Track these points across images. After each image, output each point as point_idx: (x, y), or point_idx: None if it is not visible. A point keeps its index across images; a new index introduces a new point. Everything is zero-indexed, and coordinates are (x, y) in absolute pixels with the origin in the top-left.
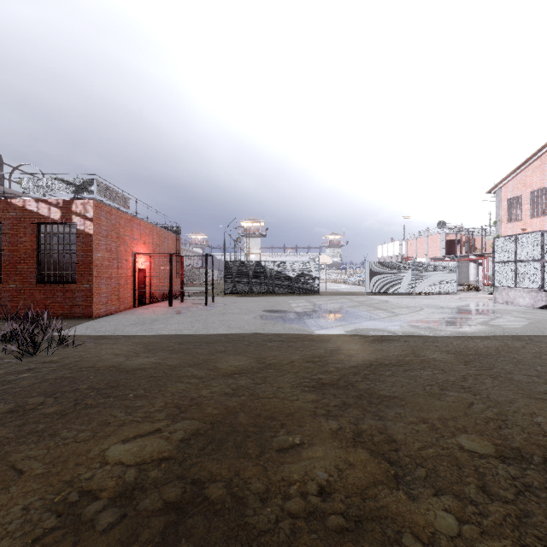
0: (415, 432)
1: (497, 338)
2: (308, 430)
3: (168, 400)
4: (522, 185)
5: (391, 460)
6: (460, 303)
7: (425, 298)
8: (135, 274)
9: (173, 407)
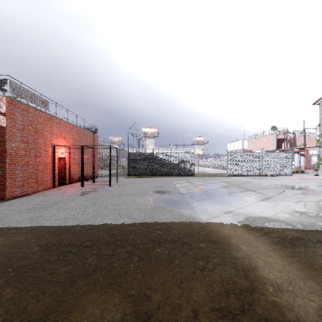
0: None
1: None
2: None
3: None
4: None
5: None
6: (306, 184)
7: (273, 179)
8: (54, 162)
9: None
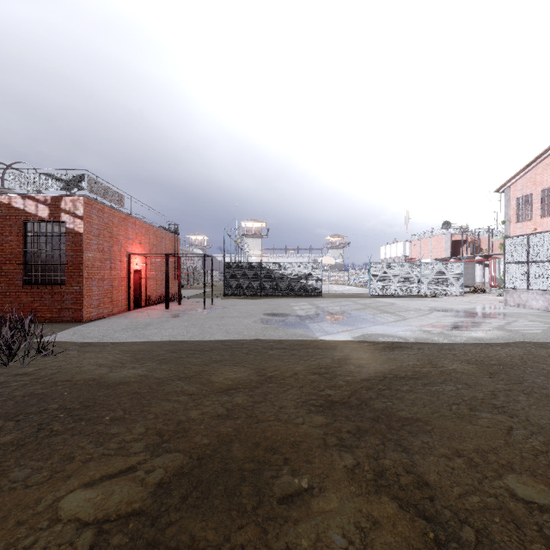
0: (451, 471)
1: (518, 344)
2: (317, 467)
3: (150, 424)
4: (532, 184)
5: (426, 514)
6: (469, 306)
7: (432, 301)
8: (130, 276)
9: (155, 434)
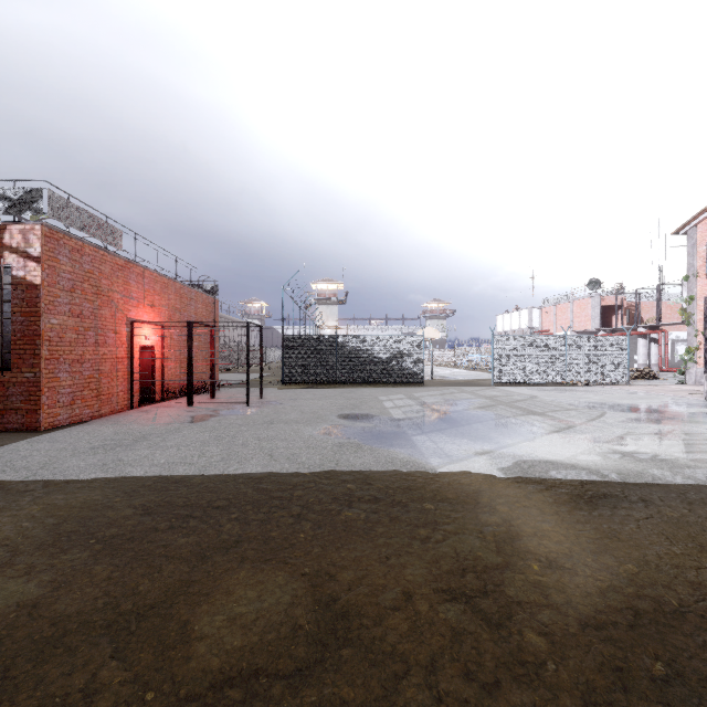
0: None
1: None
2: None
3: None
4: None
5: None
6: (653, 401)
7: (588, 392)
8: (132, 355)
9: None
